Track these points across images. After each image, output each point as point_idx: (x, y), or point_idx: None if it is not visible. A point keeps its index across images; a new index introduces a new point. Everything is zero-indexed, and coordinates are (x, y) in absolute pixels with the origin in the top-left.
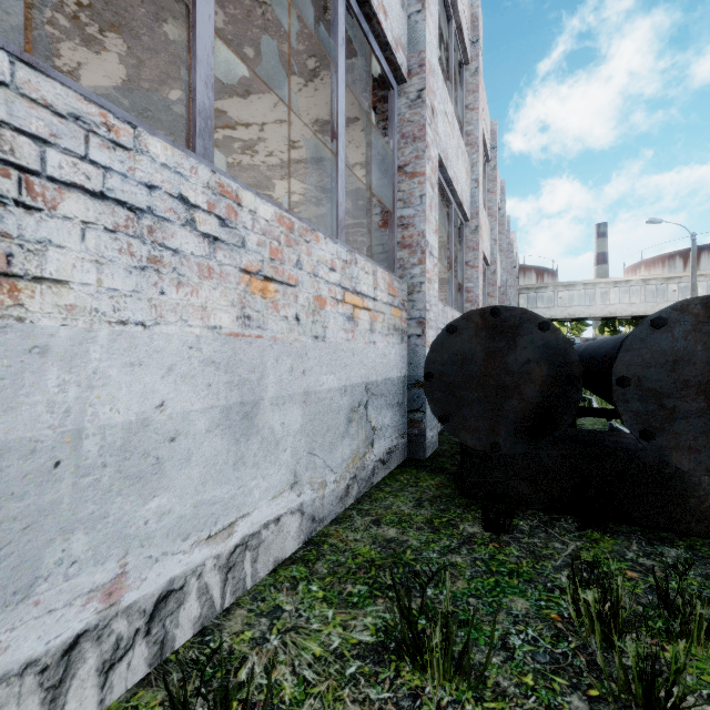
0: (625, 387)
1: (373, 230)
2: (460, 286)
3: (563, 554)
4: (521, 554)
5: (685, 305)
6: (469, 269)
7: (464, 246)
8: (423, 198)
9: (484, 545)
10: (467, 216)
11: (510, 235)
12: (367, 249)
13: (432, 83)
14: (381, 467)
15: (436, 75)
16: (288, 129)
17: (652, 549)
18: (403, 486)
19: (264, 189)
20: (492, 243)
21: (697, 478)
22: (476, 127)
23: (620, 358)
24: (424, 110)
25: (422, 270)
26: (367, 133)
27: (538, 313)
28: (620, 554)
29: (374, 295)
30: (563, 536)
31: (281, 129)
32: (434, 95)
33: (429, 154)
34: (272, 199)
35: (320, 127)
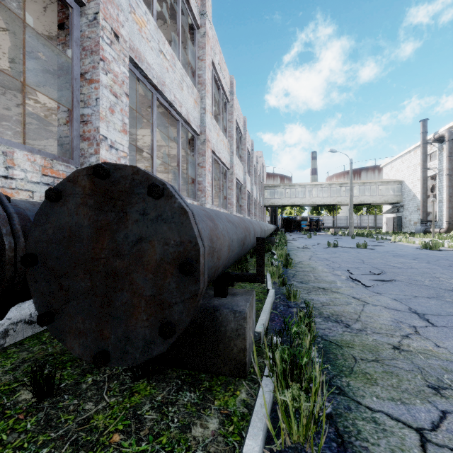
0: (26, 266)
1: (62, 124)
2: (194, 180)
3: (79, 418)
4: (33, 426)
5: (76, 176)
6: (200, 168)
7: (196, 153)
8: (98, 100)
9: (7, 419)
10: (197, 132)
11: (259, 153)
12: (58, 139)
13: (114, 13)
14: (24, 327)
15: (124, 10)
16: (16, 38)
17: (173, 397)
18: (33, 345)
19: (27, 93)
20: (230, 154)
21: (224, 328)
22: (204, 72)
23: (32, 234)
24: (98, 29)
25: (97, 158)
26: (58, 44)
27: (275, 201)
28: (137, 408)
29: (6, 174)
30: (109, 391)
31: (8, 37)
32: (119, 24)
33: (109, 68)
34: (40, 103)
35: (44, 41)
